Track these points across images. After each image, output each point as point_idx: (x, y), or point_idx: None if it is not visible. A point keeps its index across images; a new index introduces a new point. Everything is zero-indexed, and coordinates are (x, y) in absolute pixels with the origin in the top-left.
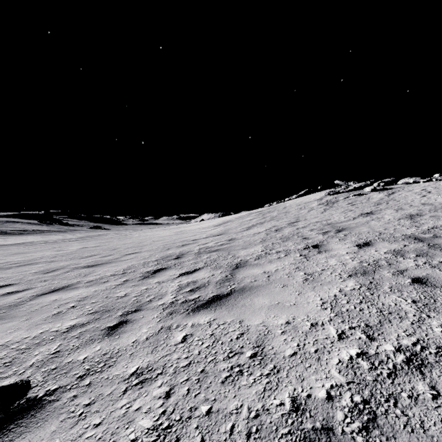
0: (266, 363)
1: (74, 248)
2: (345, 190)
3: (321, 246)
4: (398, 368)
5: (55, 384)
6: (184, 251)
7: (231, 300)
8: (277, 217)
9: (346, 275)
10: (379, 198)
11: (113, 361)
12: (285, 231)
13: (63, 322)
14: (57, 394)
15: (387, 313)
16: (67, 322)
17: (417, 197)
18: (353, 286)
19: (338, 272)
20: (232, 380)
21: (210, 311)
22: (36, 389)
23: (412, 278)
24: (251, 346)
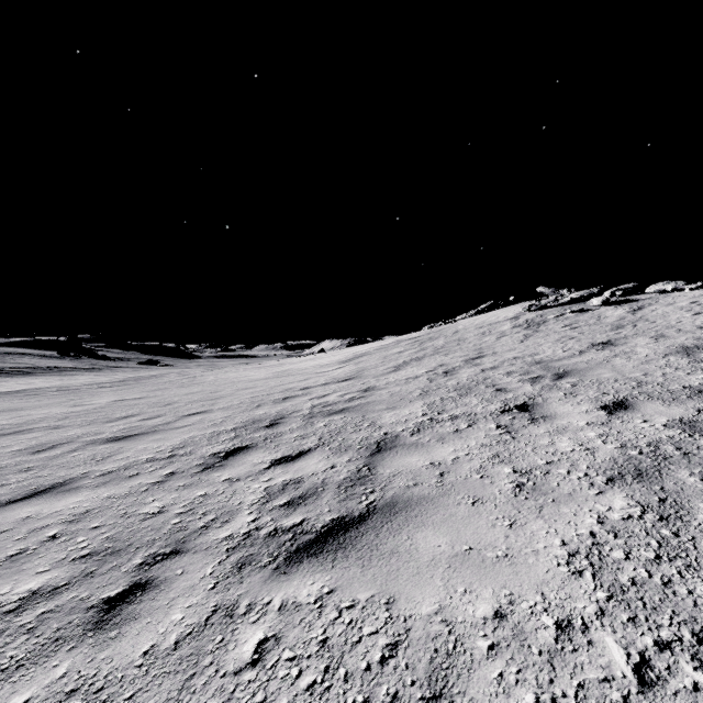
0: None
1: (102, 402)
2: (557, 303)
3: (534, 408)
4: None
5: None
6: (284, 410)
7: (367, 535)
8: (444, 348)
9: (601, 478)
10: (618, 317)
11: None
12: (462, 374)
13: (17, 582)
14: None
15: None
16: (26, 580)
17: (686, 316)
18: (626, 508)
19: (583, 470)
20: None
21: (324, 566)
22: None
23: None
24: (416, 695)
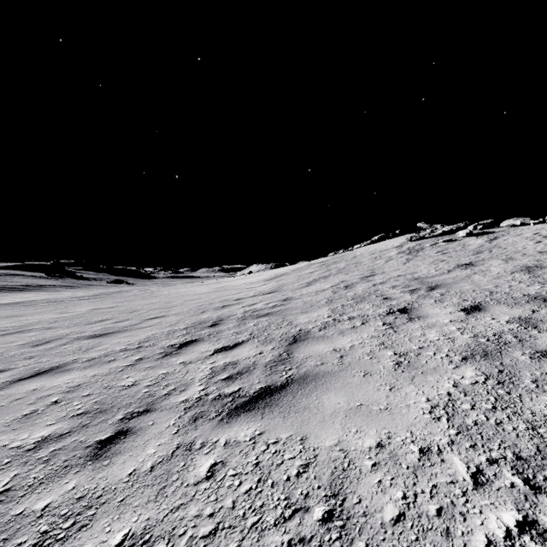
0: (352, 538)
1: (82, 310)
2: (432, 234)
3: (411, 311)
4: None
5: None
6: (223, 314)
7: (286, 397)
8: (345, 269)
9: (458, 357)
10: (478, 245)
11: (89, 516)
12: (358, 287)
13: (32, 431)
14: None
15: (545, 431)
16: (39, 430)
17: (530, 244)
18: (474, 377)
19: (445, 352)
20: None
21: (256, 417)
22: None
23: None
24: (321, 494)
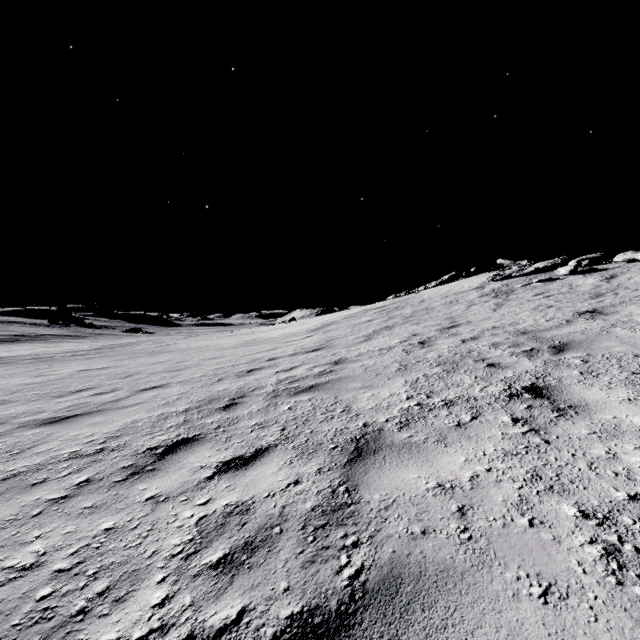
0: None
1: (66, 372)
2: (521, 272)
3: (551, 393)
4: None
5: None
6: (247, 385)
7: None
8: (414, 317)
9: None
10: (592, 285)
11: None
12: (441, 345)
13: None
14: None
15: None
16: None
17: None
18: None
19: None
20: None
21: None
22: None
23: None
24: None
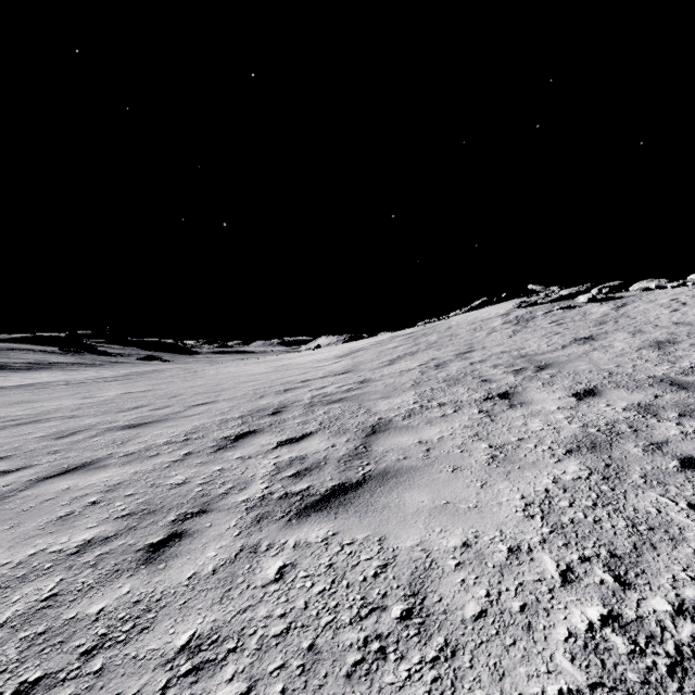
0: (431, 633)
1: (110, 394)
2: (546, 300)
3: (513, 396)
4: (687, 654)
5: (39, 668)
6: (286, 400)
7: (363, 496)
8: (437, 343)
9: (562, 450)
10: (602, 313)
11: (150, 618)
12: (452, 367)
13: (72, 534)
14: (39, 691)
15: (645, 528)
16: (79, 533)
17: (665, 312)
18: (577, 472)
19: (548, 444)
20: (366, 672)
21: (328, 517)
22: (3, 680)
23: (680, 459)
24: (400, 593)
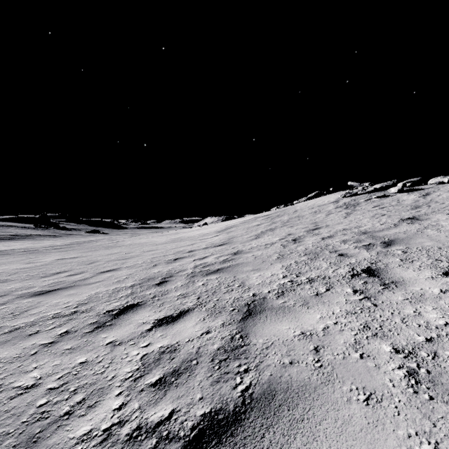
0: None
1: (48, 260)
2: (364, 191)
3: (380, 273)
4: None
5: None
6: (174, 269)
7: None
8: (289, 222)
9: None
10: (413, 200)
11: None
12: (307, 241)
13: None
14: None
15: None
16: None
17: None
18: None
19: None
20: None
21: None
22: None
23: None
24: None
